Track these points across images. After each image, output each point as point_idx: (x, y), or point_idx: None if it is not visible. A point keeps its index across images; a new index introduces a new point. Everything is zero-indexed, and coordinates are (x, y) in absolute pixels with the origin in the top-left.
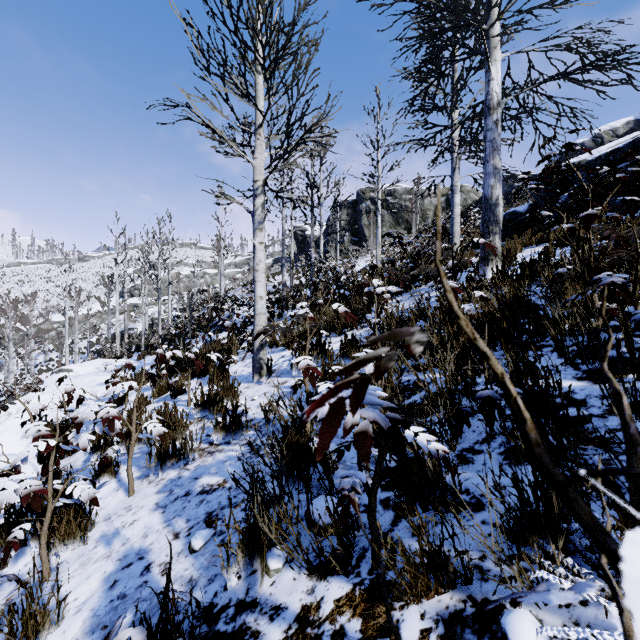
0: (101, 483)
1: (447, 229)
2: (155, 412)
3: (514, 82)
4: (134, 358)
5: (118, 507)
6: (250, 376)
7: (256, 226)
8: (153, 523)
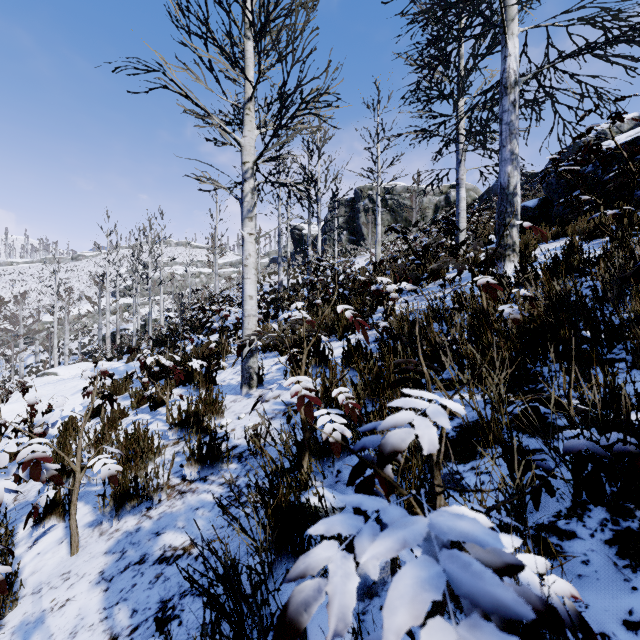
0: (46, 528)
1: (450, 226)
2: (130, 427)
3: (530, 61)
4: (124, 360)
5: (54, 572)
6: (239, 386)
7: (245, 214)
8: (89, 609)
